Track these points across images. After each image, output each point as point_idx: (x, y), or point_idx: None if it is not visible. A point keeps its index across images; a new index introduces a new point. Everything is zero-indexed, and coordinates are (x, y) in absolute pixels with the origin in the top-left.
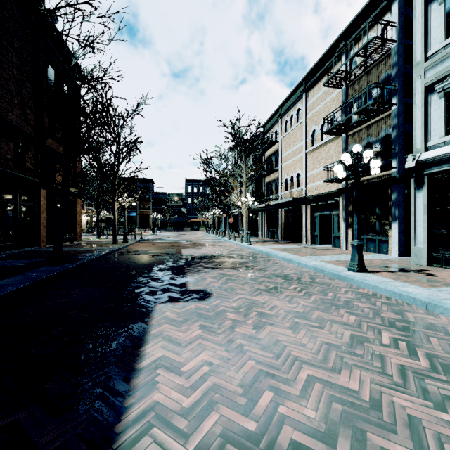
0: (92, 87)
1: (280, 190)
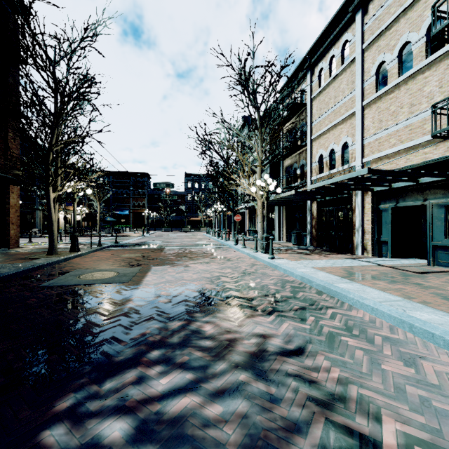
0: None
1: (309, 174)
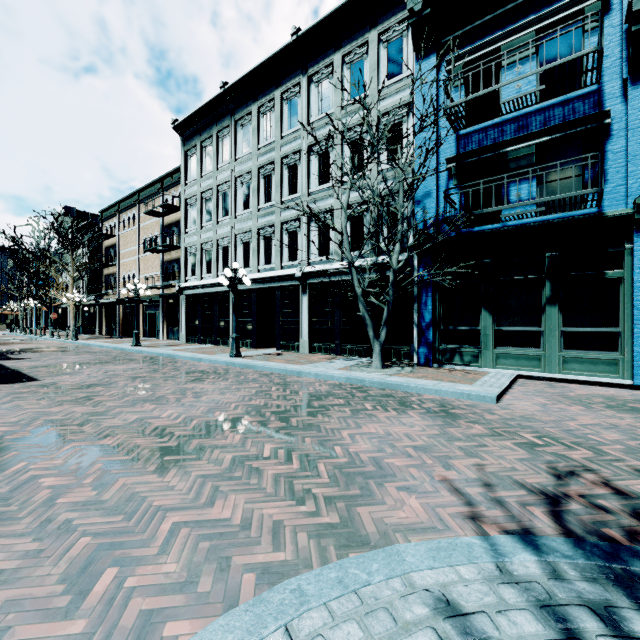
0: None
1: (118, 286)
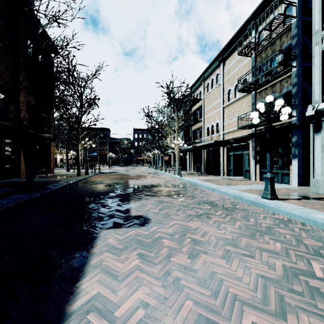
0: (58, 53)
1: (203, 136)
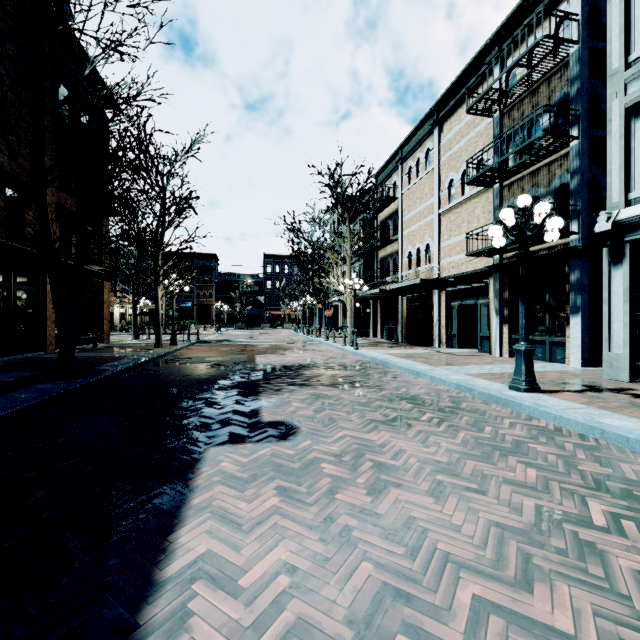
0: (120, 112)
1: (400, 269)
